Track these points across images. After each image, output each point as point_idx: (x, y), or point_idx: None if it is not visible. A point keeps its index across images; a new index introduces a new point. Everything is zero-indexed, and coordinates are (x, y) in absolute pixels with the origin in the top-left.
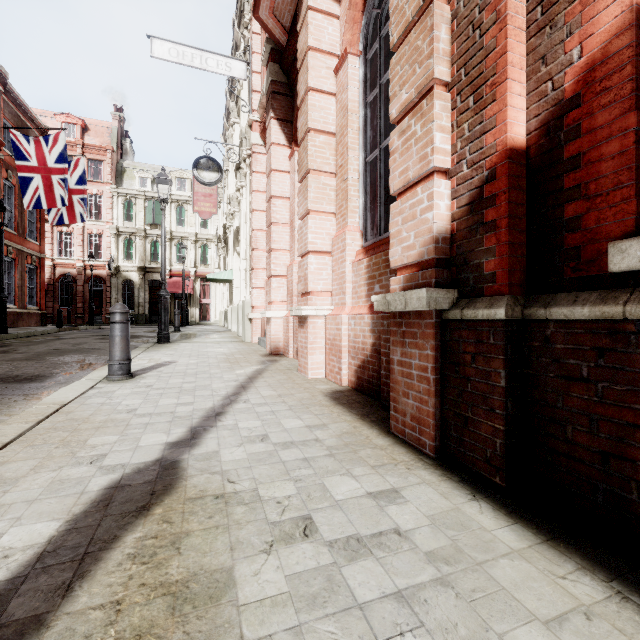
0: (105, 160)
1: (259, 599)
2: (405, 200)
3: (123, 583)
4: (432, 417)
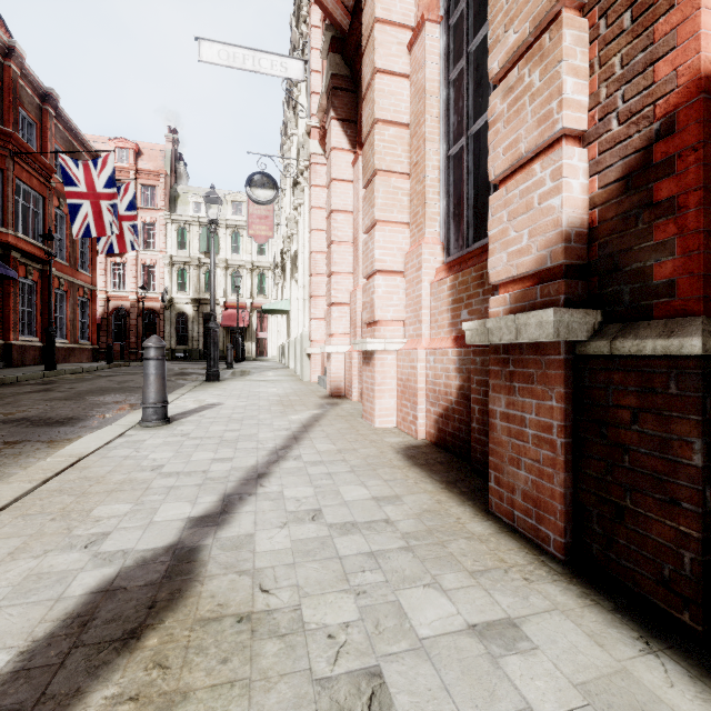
0: (158, 185)
1: None
2: (513, 185)
3: None
4: (560, 500)
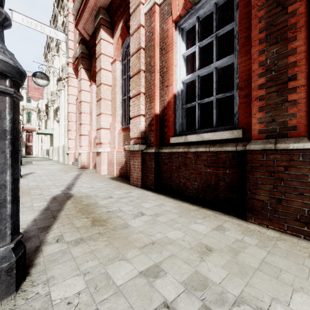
0: None
1: (104, 203)
2: (134, 120)
3: (74, 205)
4: (140, 177)
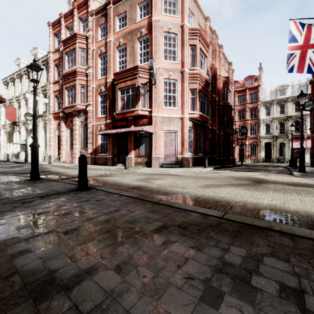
0: None
1: None
2: (89, 149)
3: None
4: (91, 162)
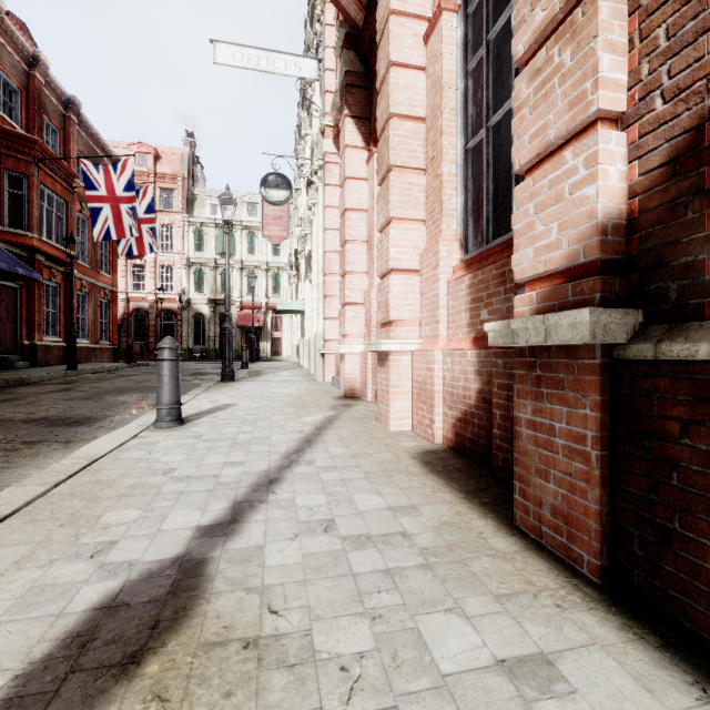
0: (176, 188)
1: None
2: (541, 175)
3: None
4: (595, 518)
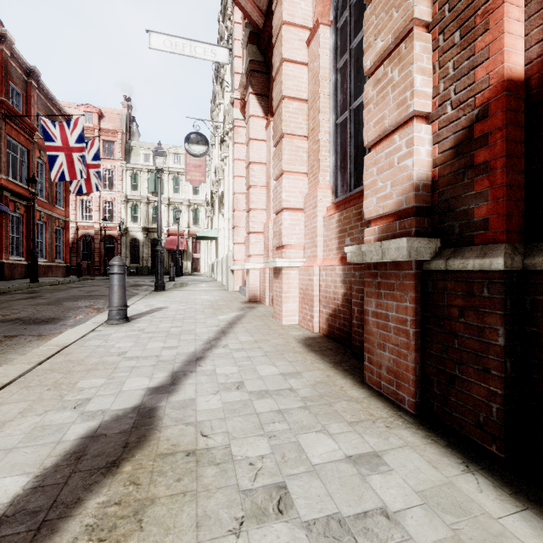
0: (116, 141)
1: None
2: (380, 149)
3: None
4: (412, 372)
